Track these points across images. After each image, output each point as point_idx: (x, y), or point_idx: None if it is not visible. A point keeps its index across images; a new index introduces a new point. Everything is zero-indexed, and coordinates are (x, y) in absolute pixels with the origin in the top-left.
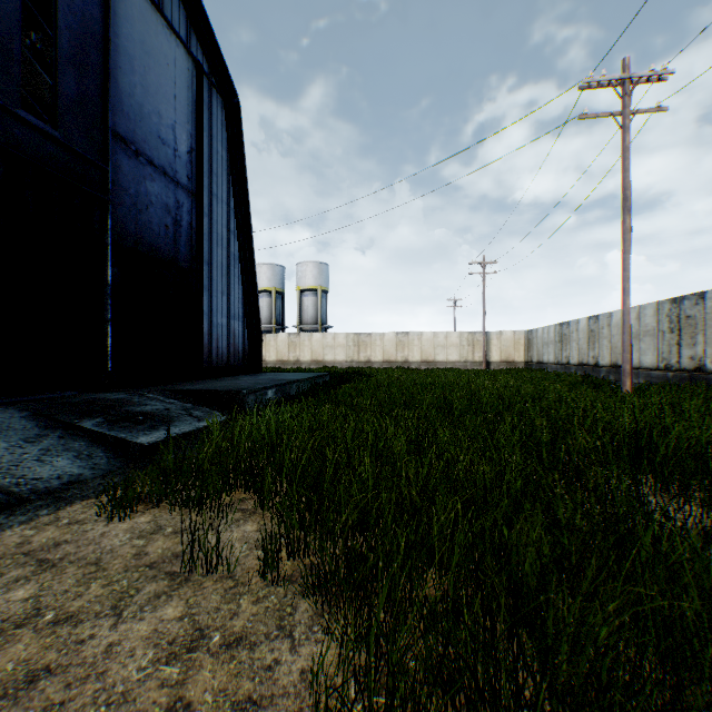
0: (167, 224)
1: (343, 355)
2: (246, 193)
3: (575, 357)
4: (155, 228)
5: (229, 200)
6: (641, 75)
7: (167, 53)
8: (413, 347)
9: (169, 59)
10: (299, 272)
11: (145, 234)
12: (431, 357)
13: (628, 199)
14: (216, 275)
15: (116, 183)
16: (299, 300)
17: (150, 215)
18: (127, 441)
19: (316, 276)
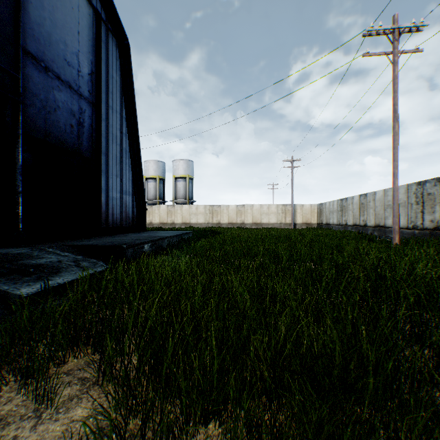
0: (72, 124)
1: (202, 219)
2: (134, 107)
3: (351, 220)
4: (62, 126)
5: (122, 112)
6: (405, 26)
7: (72, 0)
8: (247, 214)
9: (74, 5)
10: (174, 165)
11: (53, 129)
12: (258, 220)
13: (396, 112)
14: (112, 163)
15: (27, 89)
16: (174, 184)
17: (58, 116)
18: (8, 292)
19: (185, 168)
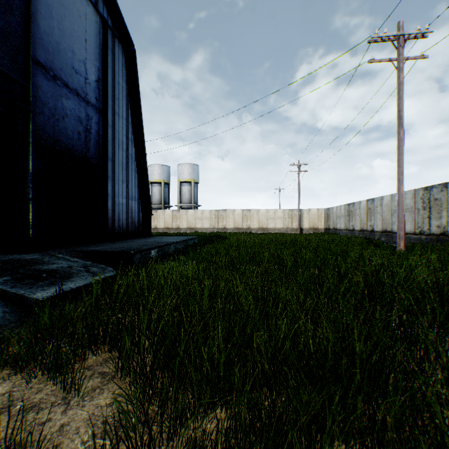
0: (79, 131)
1: (208, 224)
2: (140, 113)
3: (358, 226)
4: (70, 133)
5: (128, 117)
6: (410, 33)
7: (79, 9)
8: (253, 219)
9: (81, 13)
10: (179, 170)
11: (61, 137)
12: (265, 225)
13: (401, 118)
14: (118, 169)
15: (37, 98)
16: (179, 188)
17: (66, 123)
18: (25, 296)
19: (190, 173)
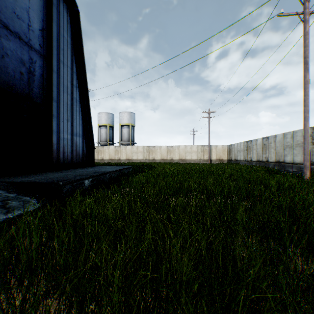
0: (22, 71)
1: (141, 156)
2: (83, 64)
3: (255, 157)
4: (10, 72)
5: (73, 67)
6: None
7: None
8: (175, 153)
9: None
10: (120, 116)
11: (0, 74)
12: (183, 157)
13: (307, 63)
14: (63, 109)
15: None
16: (120, 130)
17: (6, 62)
18: None
19: (129, 118)
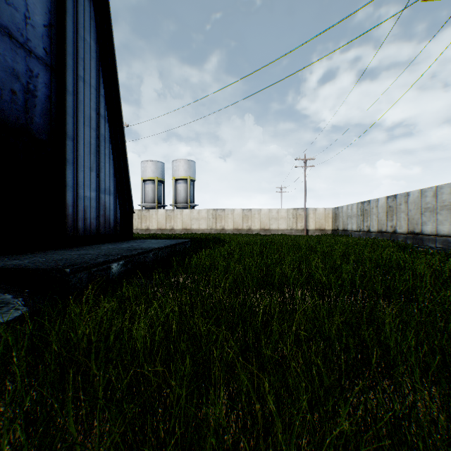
0: (14, 89)
1: (205, 225)
2: (116, 83)
3: (375, 226)
4: None
5: (99, 87)
6: None
7: None
8: (254, 219)
9: None
10: (174, 166)
11: None
12: (267, 226)
13: None
14: (83, 151)
15: None
16: (174, 186)
17: None
18: None
19: (186, 169)
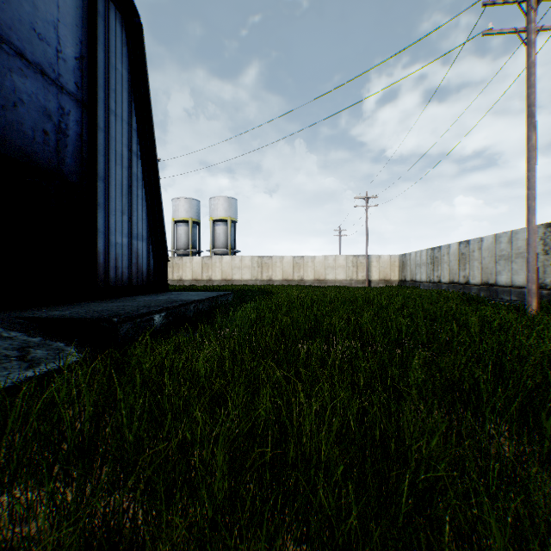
0: (46, 129)
1: (248, 275)
2: (150, 116)
3: (446, 277)
4: (27, 131)
5: (131, 121)
6: None
7: None
8: (307, 268)
9: None
10: (212, 205)
11: (11, 135)
12: (322, 276)
13: (533, 116)
14: (114, 193)
15: None
16: (212, 229)
17: (20, 115)
18: None
19: (226, 209)
